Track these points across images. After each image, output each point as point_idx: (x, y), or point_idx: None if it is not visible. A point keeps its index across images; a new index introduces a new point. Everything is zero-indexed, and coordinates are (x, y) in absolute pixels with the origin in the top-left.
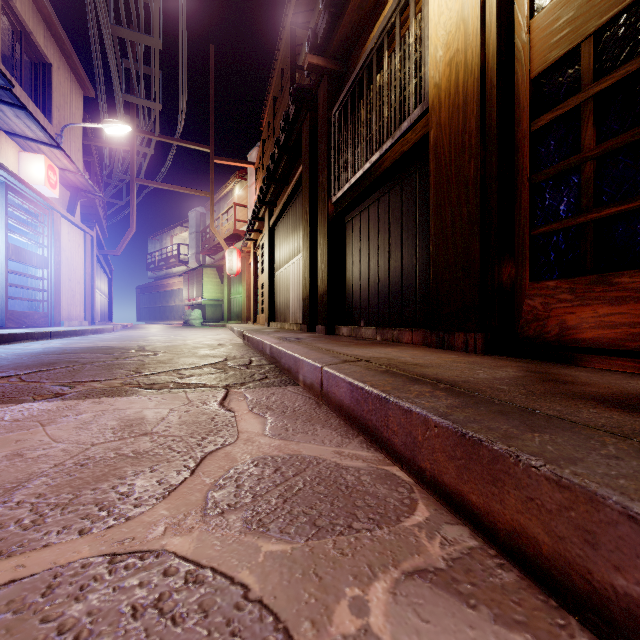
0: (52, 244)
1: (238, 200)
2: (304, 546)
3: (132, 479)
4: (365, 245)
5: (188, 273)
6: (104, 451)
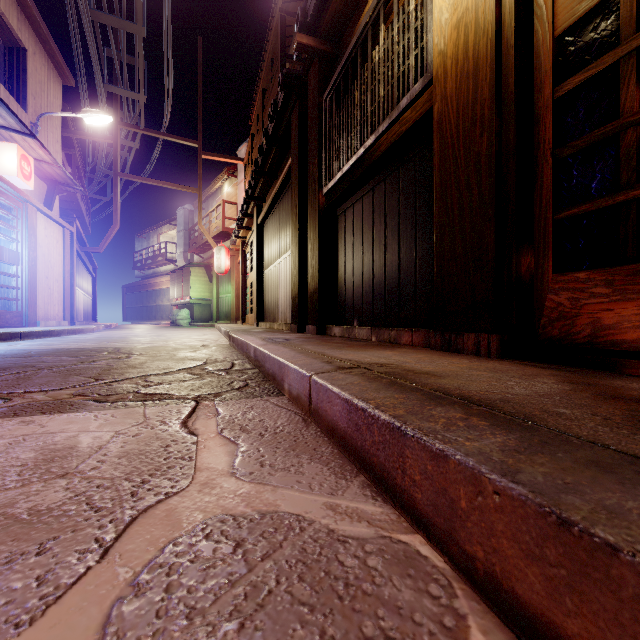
0: (26, 239)
1: (227, 197)
2: None
3: None
4: (359, 239)
5: (176, 272)
6: None
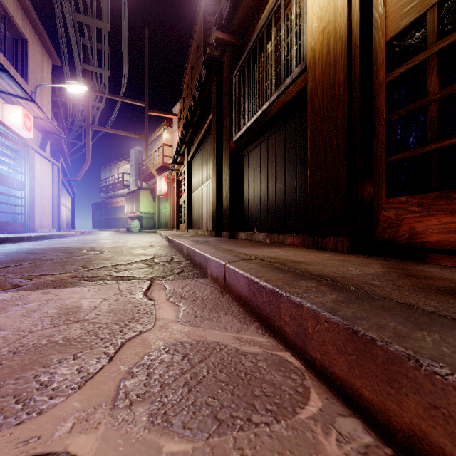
0: (28, 172)
1: (166, 141)
2: (205, 445)
3: (55, 367)
4: (258, 172)
5: (129, 194)
6: (38, 338)
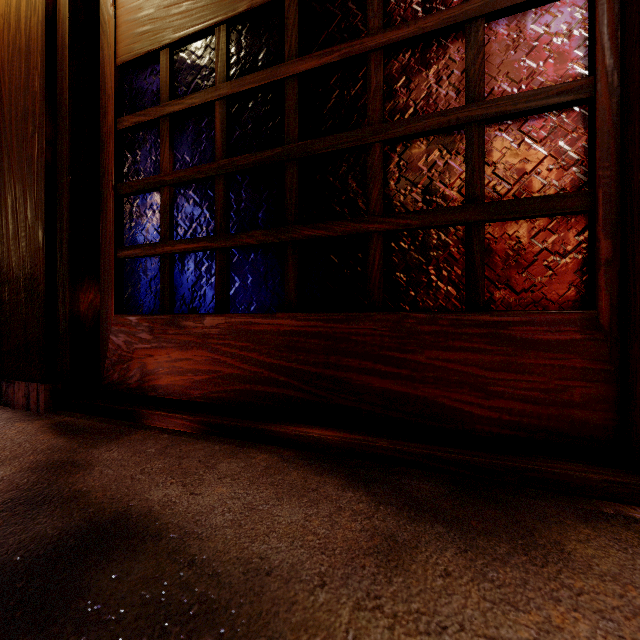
0: None
1: None
2: None
3: None
4: None
5: None
6: None
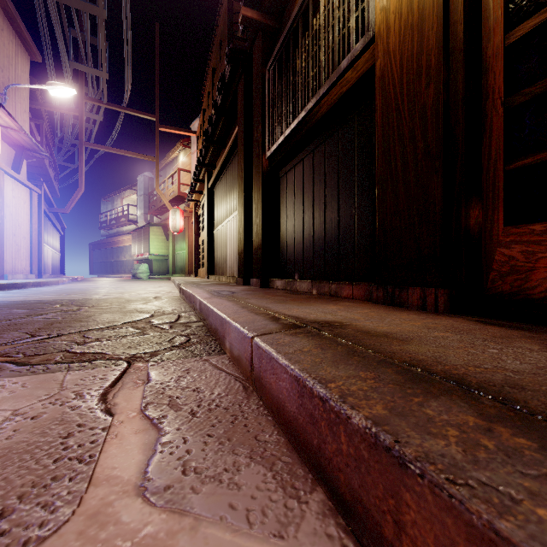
0: None
1: (182, 166)
2: None
3: None
4: (299, 198)
5: (136, 231)
6: None
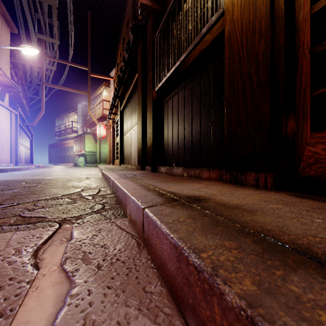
0: None
1: (105, 98)
2: None
3: None
4: (176, 116)
5: (77, 137)
6: None
